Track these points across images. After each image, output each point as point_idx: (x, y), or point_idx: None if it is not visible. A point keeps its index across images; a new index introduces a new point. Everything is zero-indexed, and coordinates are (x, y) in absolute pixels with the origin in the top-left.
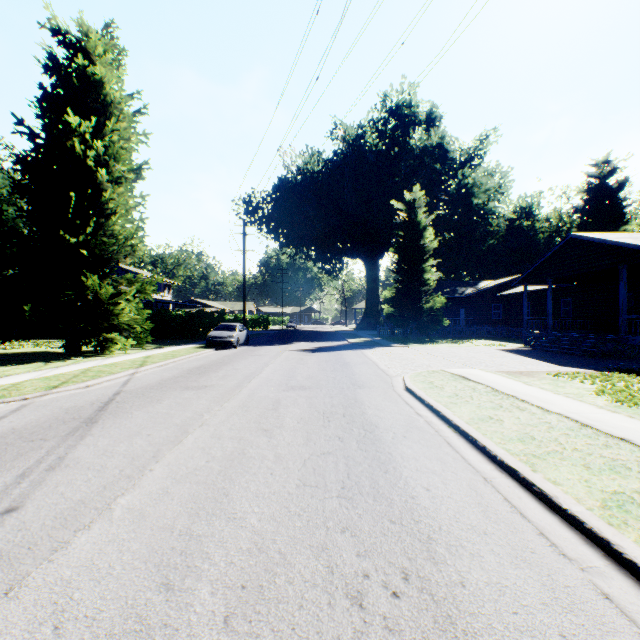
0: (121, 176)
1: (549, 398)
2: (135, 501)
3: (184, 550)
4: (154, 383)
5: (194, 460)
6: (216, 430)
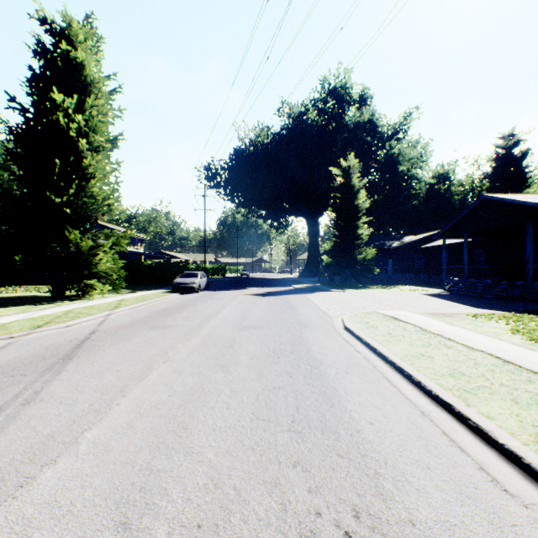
0: (99, 145)
1: (471, 337)
2: (101, 435)
3: (143, 486)
4: (126, 323)
5: (157, 394)
6: (178, 366)
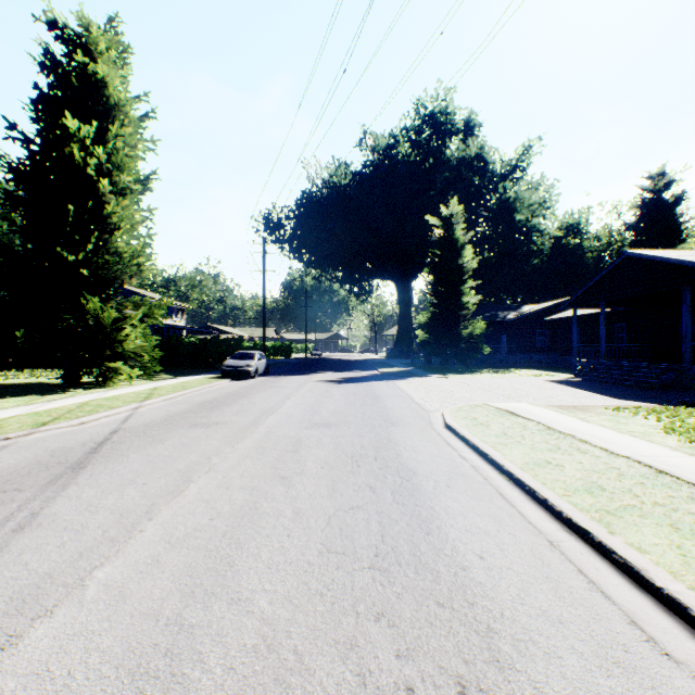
0: (126, 187)
1: (613, 438)
2: (116, 574)
3: (170, 648)
4: (159, 419)
5: (195, 517)
6: (225, 477)
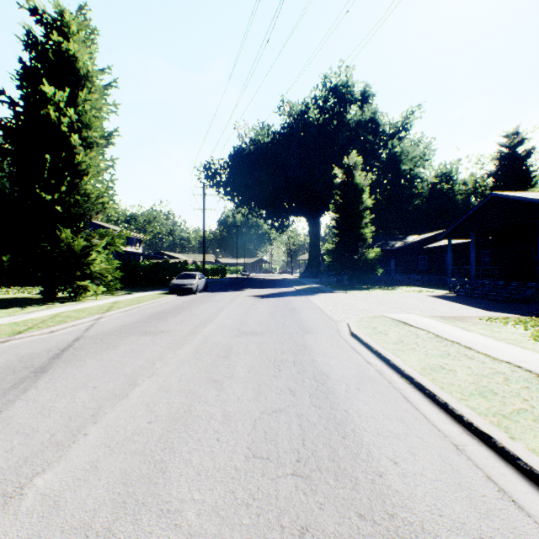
0: (93, 141)
1: (492, 345)
2: (54, 482)
3: None
4: (115, 328)
5: (135, 420)
6: (165, 381)
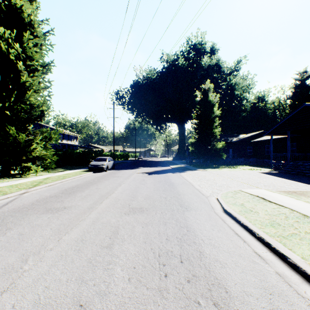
0: (35, 69)
1: None
2: None
3: None
4: (28, 204)
5: None
6: (12, 308)
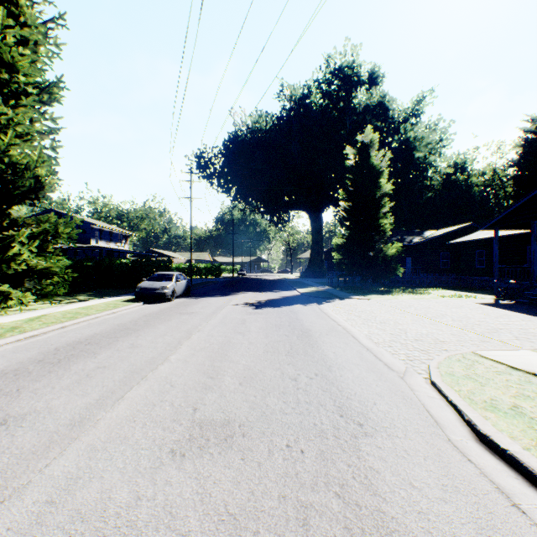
0: (23, 91)
1: None
2: None
3: None
4: None
5: None
6: None
